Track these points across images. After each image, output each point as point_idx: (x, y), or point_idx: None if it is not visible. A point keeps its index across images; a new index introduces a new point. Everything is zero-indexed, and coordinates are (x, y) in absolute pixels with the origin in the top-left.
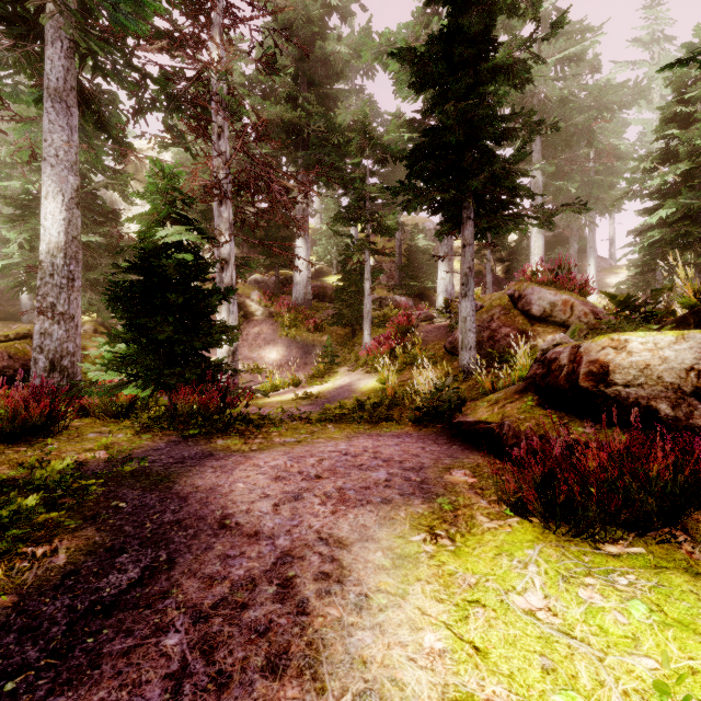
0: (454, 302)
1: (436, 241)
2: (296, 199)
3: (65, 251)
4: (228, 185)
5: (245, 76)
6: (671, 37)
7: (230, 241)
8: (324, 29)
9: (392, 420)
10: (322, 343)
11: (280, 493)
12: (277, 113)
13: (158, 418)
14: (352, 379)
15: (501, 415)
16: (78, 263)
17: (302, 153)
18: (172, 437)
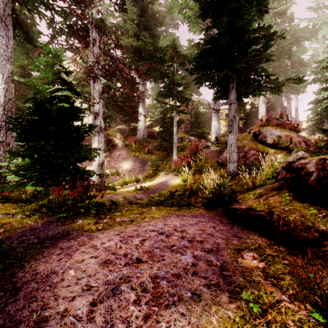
0: (220, 138)
1: (209, 110)
2: (136, 79)
3: (4, 106)
4: (98, 72)
5: (113, 24)
6: (327, 6)
7: (99, 102)
8: (153, 0)
9: (191, 205)
10: (152, 159)
11: (102, 284)
12: (129, 42)
13: (43, 205)
14: (167, 178)
15: (267, 206)
16: (12, 113)
17: (142, 63)
18: (51, 218)
